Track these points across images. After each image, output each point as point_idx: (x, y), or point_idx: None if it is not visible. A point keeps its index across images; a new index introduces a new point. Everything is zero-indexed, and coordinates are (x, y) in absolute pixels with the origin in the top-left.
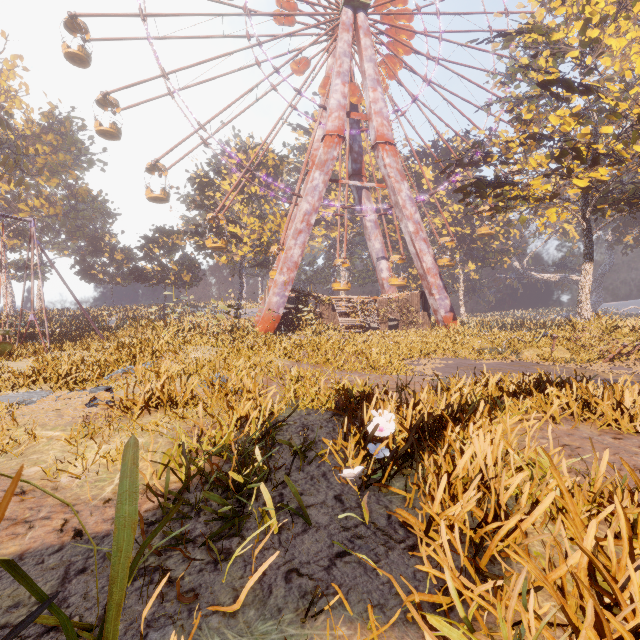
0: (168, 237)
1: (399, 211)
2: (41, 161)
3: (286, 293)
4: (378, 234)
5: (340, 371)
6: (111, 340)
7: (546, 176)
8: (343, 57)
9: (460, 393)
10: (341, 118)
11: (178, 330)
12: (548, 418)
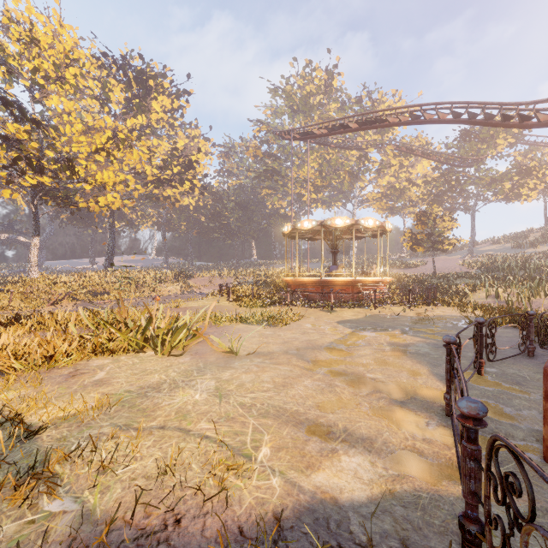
0: None
1: None
2: None
3: None
4: None
5: None
6: None
7: (5, 167)
8: None
9: None
10: None
11: None
12: (25, 332)
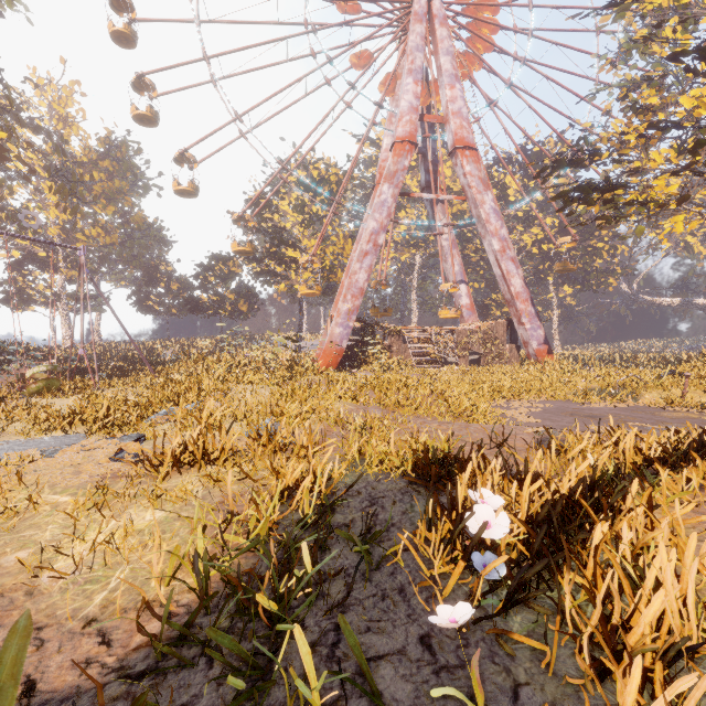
0: (224, 264)
1: (481, 226)
2: (98, 188)
3: (350, 323)
4: (456, 254)
5: (414, 416)
6: (162, 376)
7: (674, 173)
8: (415, 52)
9: (582, 456)
10: (413, 122)
11: (232, 365)
12: None
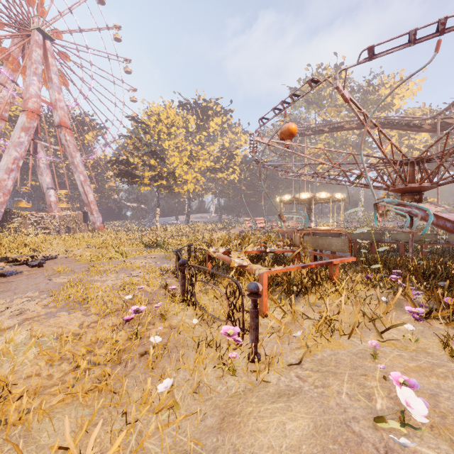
0: None
1: (74, 167)
2: None
3: (2, 210)
4: (49, 173)
5: None
6: None
7: (150, 180)
8: (38, 64)
9: None
10: (38, 103)
11: None
12: None
